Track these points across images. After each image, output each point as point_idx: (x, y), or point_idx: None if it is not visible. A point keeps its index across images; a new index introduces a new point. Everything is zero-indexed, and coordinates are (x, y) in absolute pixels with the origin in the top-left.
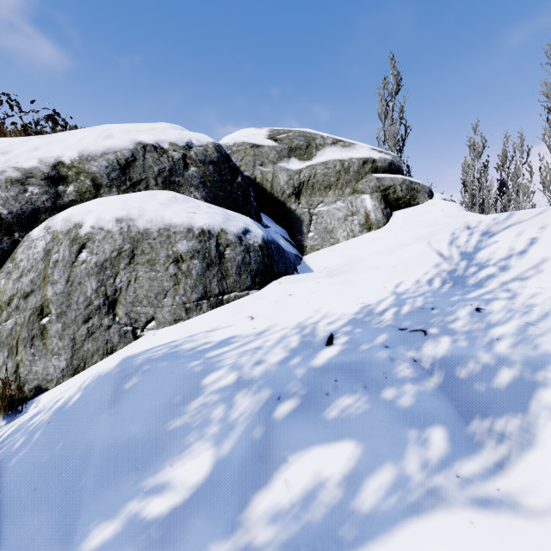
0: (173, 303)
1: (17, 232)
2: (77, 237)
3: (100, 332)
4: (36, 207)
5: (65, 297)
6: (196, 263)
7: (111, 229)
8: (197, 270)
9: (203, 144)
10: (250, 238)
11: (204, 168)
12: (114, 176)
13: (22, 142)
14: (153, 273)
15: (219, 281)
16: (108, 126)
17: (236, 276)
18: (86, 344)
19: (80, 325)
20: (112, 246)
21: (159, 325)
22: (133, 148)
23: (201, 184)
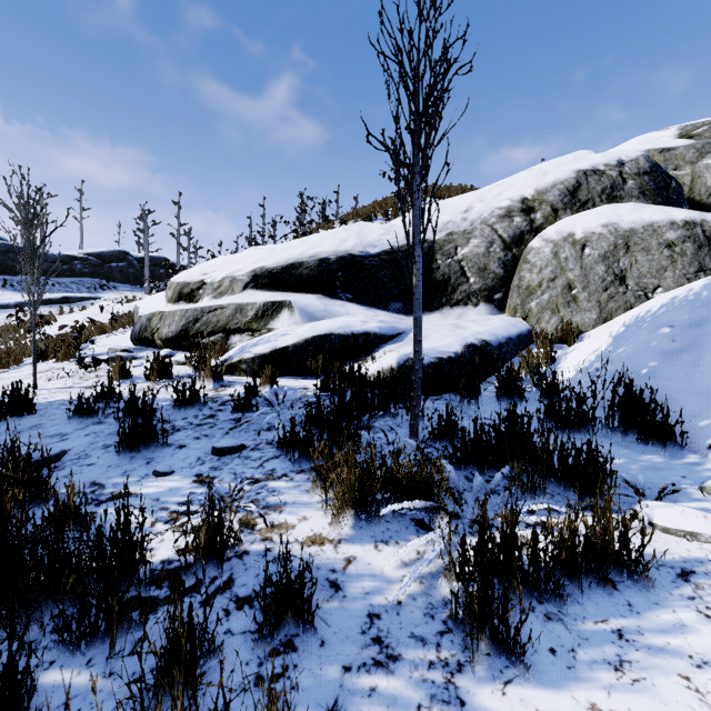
0: (674, 275)
1: (514, 248)
2: (574, 241)
3: (618, 296)
4: (521, 231)
5: (583, 277)
6: (688, 246)
7: (601, 232)
8: (690, 251)
9: (633, 158)
10: None
11: (639, 179)
12: (566, 201)
13: (488, 192)
14: (649, 256)
15: None
16: (540, 165)
17: None
18: (609, 304)
19: (601, 293)
20: (607, 243)
21: (665, 291)
22: (575, 176)
23: (641, 194)
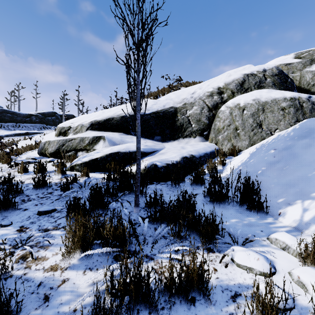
0: (284, 123)
1: (213, 111)
2: (239, 107)
3: (258, 133)
4: (217, 102)
5: (243, 124)
6: (292, 109)
7: (252, 103)
8: (292, 112)
9: (270, 68)
10: (312, 99)
11: (273, 78)
12: (238, 88)
13: (203, 84)
14: (273, 114)
15: (302, 115)
16: (228, 72)
17: (309, 114)
18: (254, 137)
19: (250, 132)
20: (254, 108)
21: (280, 131)
22: (243, 77)
23: (273, 85)
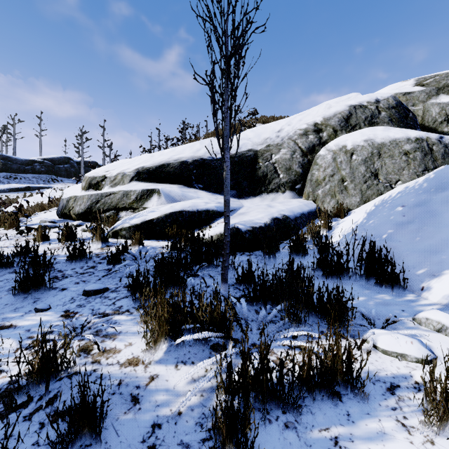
0: (408, 173)
1: (308, 155)
2: (346, 151)
3: (373, 187)
4: (313, 144)
5: (351, 174)
6: (418, 154)
7: (363, 145)
8: (419, 157)
9: (385, 98)
10: (445, 140)
11: (389, 111)
12: (342, 125)
13: (293, 119)
14: (393, 161)
15: (432, 162)
16: (326, 102)
17: (442, 160)
18: (367, 192)
19: (362, 184)
20: (367, 152)
21: (403, 183)
22: (348, 109)
23: (390, 121)
